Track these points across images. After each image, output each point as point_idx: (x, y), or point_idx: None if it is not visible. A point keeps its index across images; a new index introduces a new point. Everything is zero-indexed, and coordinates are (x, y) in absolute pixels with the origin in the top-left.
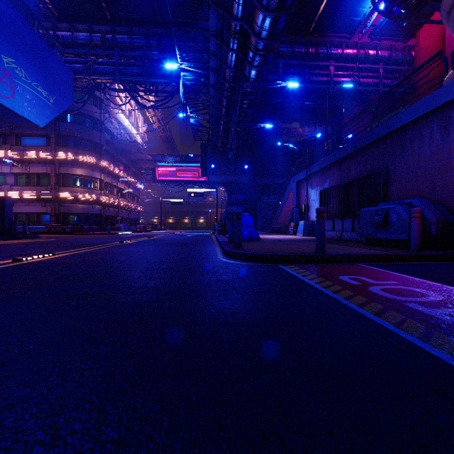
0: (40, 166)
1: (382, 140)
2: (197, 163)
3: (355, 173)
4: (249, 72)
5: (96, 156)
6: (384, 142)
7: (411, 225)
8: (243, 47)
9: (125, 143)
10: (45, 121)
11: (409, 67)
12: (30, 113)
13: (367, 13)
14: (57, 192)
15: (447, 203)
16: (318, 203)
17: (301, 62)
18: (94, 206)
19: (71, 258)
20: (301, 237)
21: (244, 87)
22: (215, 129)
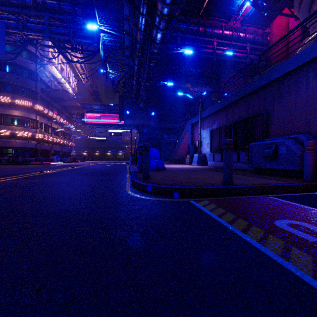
0: None
1: (262, 89)
2: (117, 111)
3: (238, 116)
4: (155, 35)
5: (32, 101)
6: (264, 90)
7: (306, 157)
8: (151, 13)
9: (57, 92)
10: None
11: (266, 47)
12: None
13: (240, 4)
14: None
15: None
16: (208, 140)
17: (194, 36)
18: (30, 141)
19: None
20: (197, 167)
21: (151, 48)
22: (129, 84)
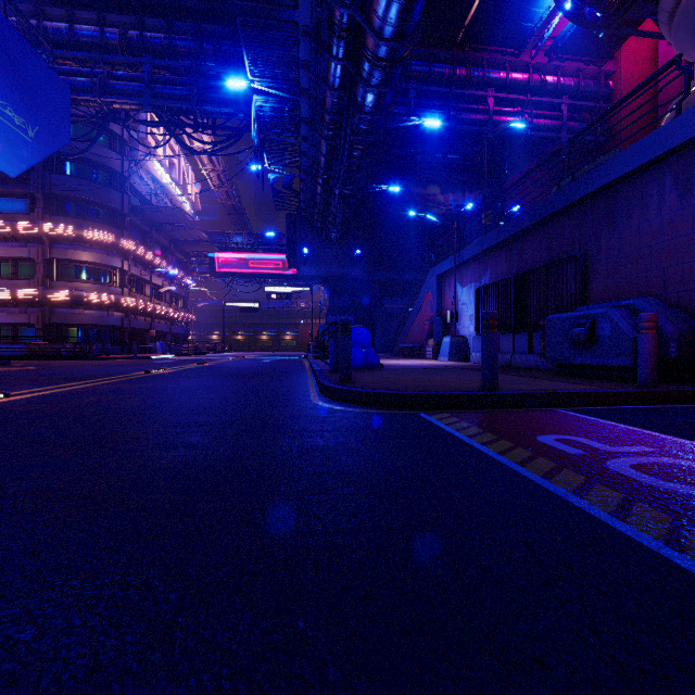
0: (18, 246)
1: (578, 206)
2: (281, 247)
3: (532, 260)
4: (363, 97)
5: (115, 231)
6: (582, 209)
7: (640, 341)
8: (354, 54)
9: (163, 212)
10: (19, 168)
11: (605, 104)
12: None
13: (544, 16)
14: (46, 290)
15: (688, 306)
16: (472, 309)
17: (444, 89)
18: (111, 312)
19: (35, 403)
20: (447, 363)
21: (355, 122)
22: (309, 192)
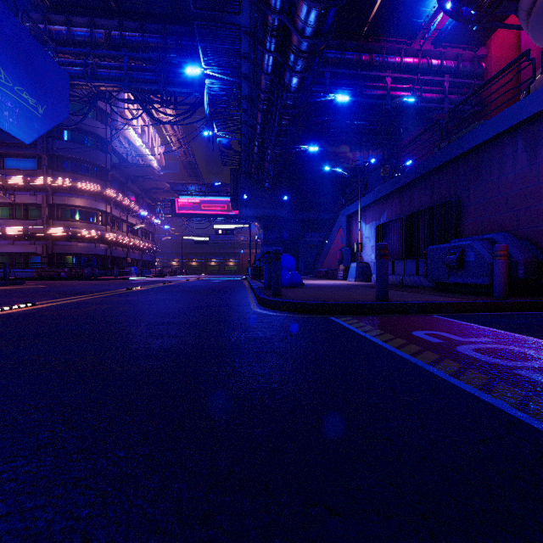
0: (29, 194)
1: (453, 163)
2: (226, 194)
3: (419, 204)
4: (289, 80)
5: (101, 183)
6: (456, 165)
7: (495, 265)
8: (283, 48)
9: (136, 168)
10: (32, 136)
11: (479, 81)
12: (11, 126)
13: (430, 14)
14: (50, 227)
15: (535, 239)
16: (373, 242)
17: (352, 71)
18: (98, 244)
19: (55, 309)
20: (354, 283)
21: (283, 99)
22: (248, 151)
